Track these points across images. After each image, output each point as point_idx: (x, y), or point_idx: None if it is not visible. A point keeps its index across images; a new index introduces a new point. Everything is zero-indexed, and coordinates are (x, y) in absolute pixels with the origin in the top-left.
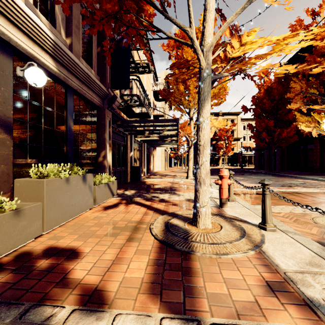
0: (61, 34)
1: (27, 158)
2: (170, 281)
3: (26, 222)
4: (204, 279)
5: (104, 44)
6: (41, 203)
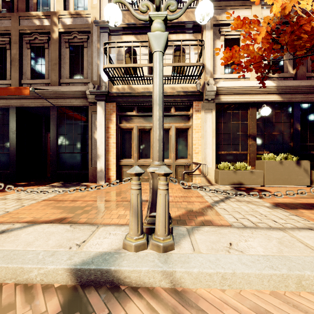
0: (289, 71)
1: (264, 151)
2: (289, 205)
3: (255, 177)
4: (307, 211)
5: (311, 66)
6: (263, 171)
